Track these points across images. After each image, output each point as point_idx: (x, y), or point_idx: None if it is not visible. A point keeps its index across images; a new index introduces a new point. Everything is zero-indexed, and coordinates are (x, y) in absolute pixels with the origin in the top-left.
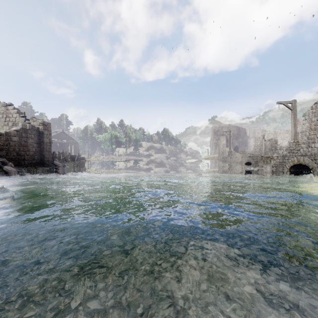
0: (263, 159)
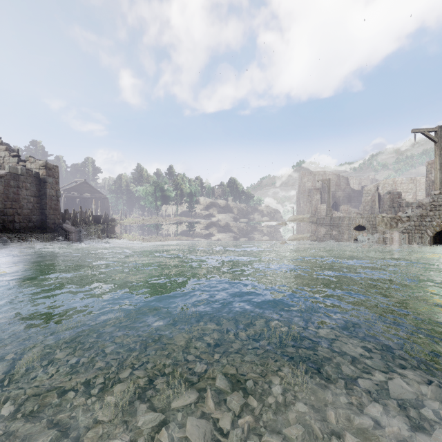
0: (384, 221)
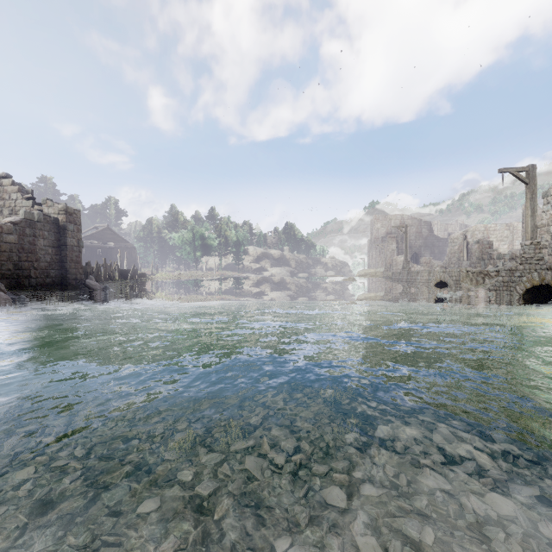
0: (469, 277)
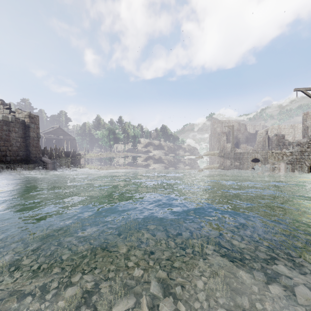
0: (273, 155)
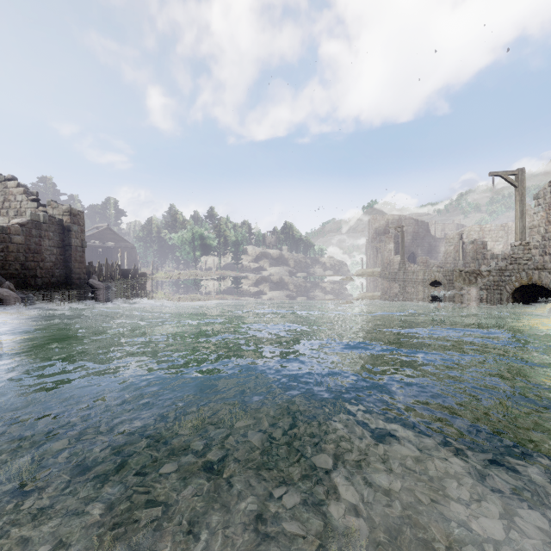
0: (462, 276)
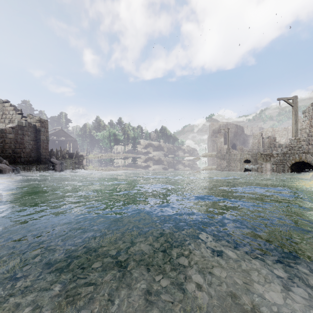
0: (262, 157)
